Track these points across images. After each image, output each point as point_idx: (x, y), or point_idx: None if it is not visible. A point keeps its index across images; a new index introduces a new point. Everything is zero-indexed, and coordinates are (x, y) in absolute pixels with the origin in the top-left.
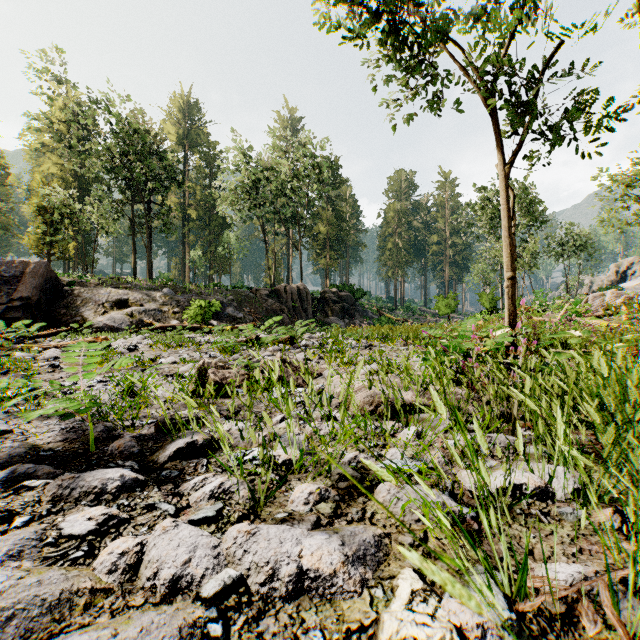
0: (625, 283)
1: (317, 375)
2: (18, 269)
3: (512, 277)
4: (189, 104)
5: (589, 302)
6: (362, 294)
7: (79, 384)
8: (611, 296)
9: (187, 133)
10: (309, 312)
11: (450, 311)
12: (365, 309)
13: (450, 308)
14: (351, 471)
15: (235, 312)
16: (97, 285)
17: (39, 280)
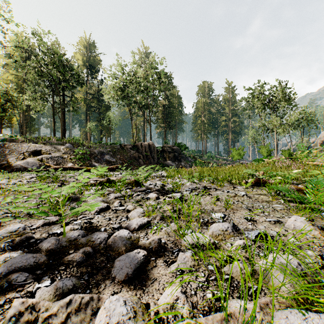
0: None
1: None
2: None
3: None
4: (89, 44)
5: None
6: (185, 148)
7: None
8: None
9: (88, 59)
10: (155, 158)
11: (240, 157)
12: (186, 156)
13: (240, 156)
14: None
15: (110, 158)
16: (23, 141)
17: None
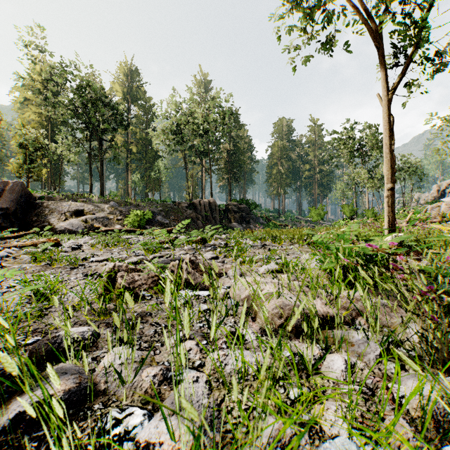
0: (445, 198)
1: (222, 274)
2: (0, 187)
3: (391, 188)
4: (131, 70)
5: (428, 211)
6: (255, 206)
7: (1, 285)
8: (445, 207)
9: (130, 91)
10: (217, 219)
11: (320, 218)
12: (257, 217)
13: (320, 216)
14: None
15: (163, 219)
16: (61, 199)
17: (16, 195)
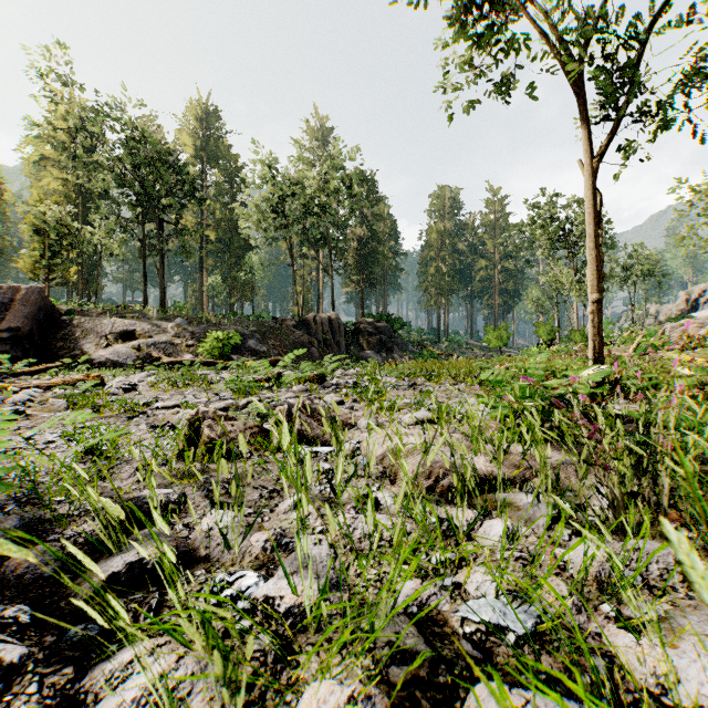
0: (697, 312)
1: (350, 426)
2: (7, 295)
3: (598, 300)
4: (207, 112)
5: (666, 333)
6: (401, 325)
7: (35, 439)
8: (692, 326)
9: (205, 145)
10: (342, 345)
11: (502, 344)
12: (405, 342)
13: (502, 340)
14: (412, 637)
15: (258, 345)
16: (100, 314)
17: (31, 308)
